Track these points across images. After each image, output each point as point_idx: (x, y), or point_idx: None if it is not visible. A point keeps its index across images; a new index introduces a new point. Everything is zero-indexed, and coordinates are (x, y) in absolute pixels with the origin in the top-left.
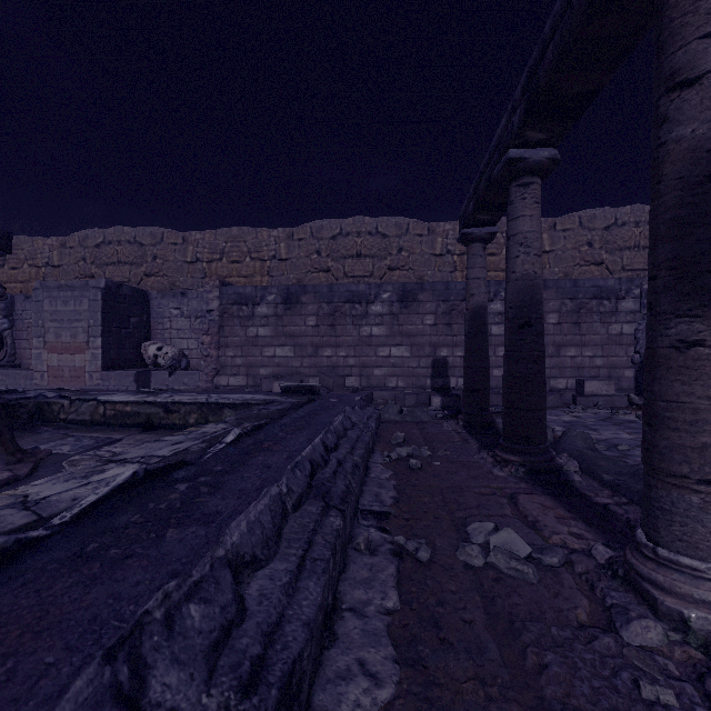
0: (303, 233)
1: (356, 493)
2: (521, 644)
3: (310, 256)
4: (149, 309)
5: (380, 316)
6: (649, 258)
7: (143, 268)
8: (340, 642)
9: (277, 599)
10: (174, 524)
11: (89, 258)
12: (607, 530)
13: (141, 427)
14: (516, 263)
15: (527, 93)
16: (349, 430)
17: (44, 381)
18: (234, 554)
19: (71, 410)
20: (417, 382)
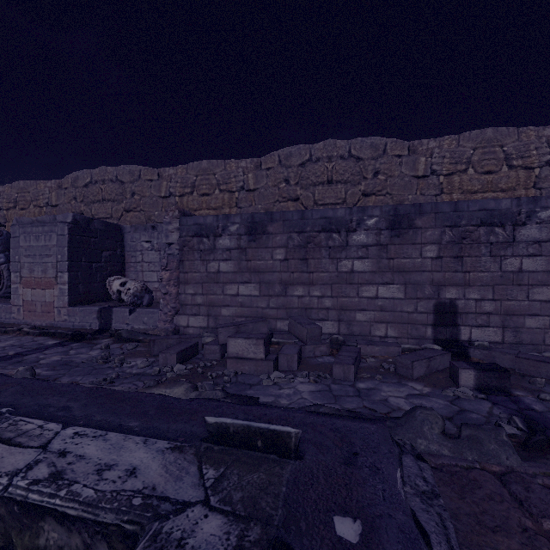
0: (271, 162)
1: None
2: None
3: (278, 184)
4: (123, 242)
5: (364, 247)
6: None
7: (123, 204)
8: None
9: None
10: None
11: (79, 197)
12: None
13: None
14: None
15: None
16: None
17: (21, 315)
18: None
19: None
20: (413, 331)
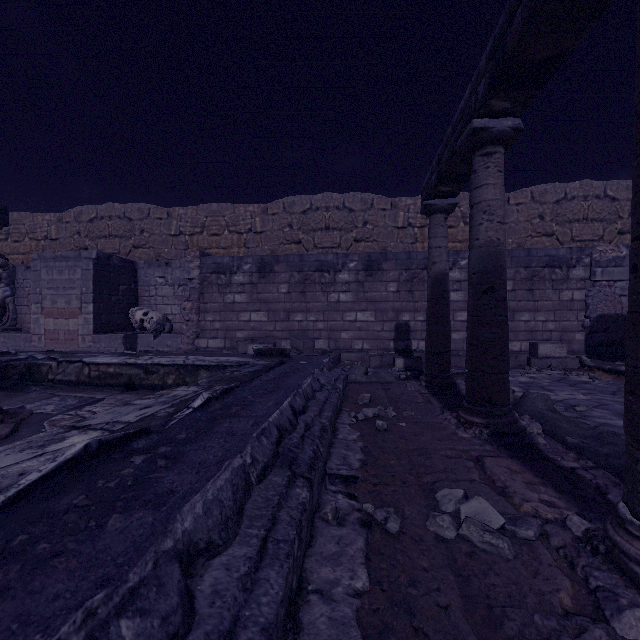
0: (277, 208)
1: (323, 458)
2: (503, 637)
3: (283, 229)
4: (136, 278)
5: (347, 283)
6: (633, 217)
7: (132, 240)
8: (305, 634)
9: (232, 597)
10: (120, 508)
11: (83, 232)
12: (578, 497)
13: (123, 387)
14: (479, 231)
15: (492, 61)
16: (317, 392)
17: (42, 343)
18: (186, 543)
19: (58, 371)
20: (381, 345)
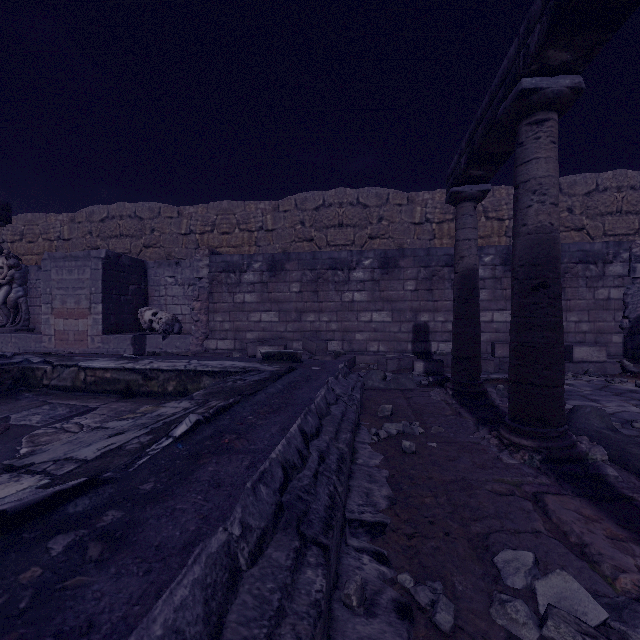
0: (288, 205)
1: (342, 501)
2: None
3: (294, 226)
4: (146, 277)
5: (362, 282)
6: None
7: (142, 240)
8: None
9: None
10: None
11: (95, 231)
12: None
13: (121, 394)
14: (527, 214)
15: None
16: (332, 405)
17: (52, 344)
18: None
19: (53, 376)
20: (398, 347)
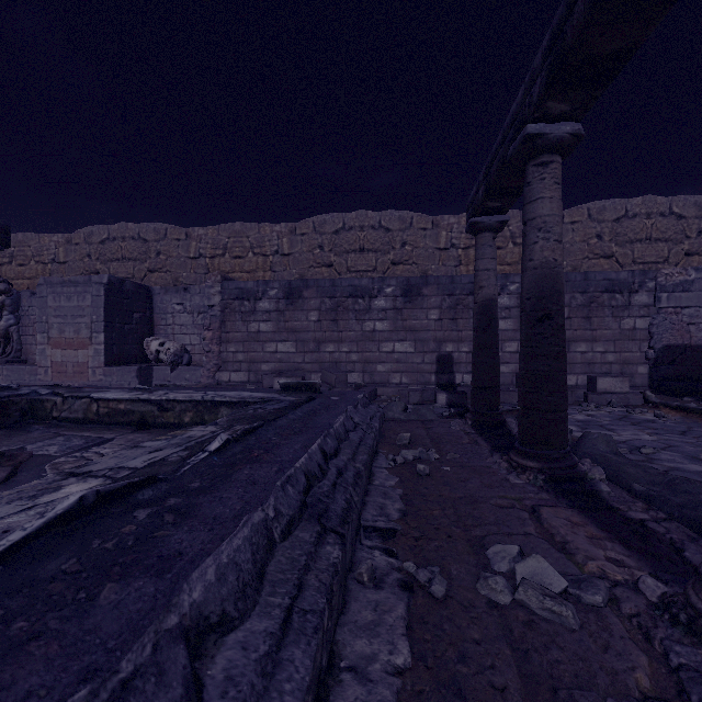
0: (306, 228)
1: (358, 508)
2: None
3: (313, 250)
4: (152, 305)
5: (383, 310)
6: None
7: (147, 264)
8: None
9: (248, 684)
10: (117, 575)
11: (94, 254)
12: (650, 555)
13: (135, 425)
14: (533, 250)
15: (550, 58)
16: (351, 432)
17: (48, 377)
18: (194, 618)
19: (64, 408)
20: (421, 378)
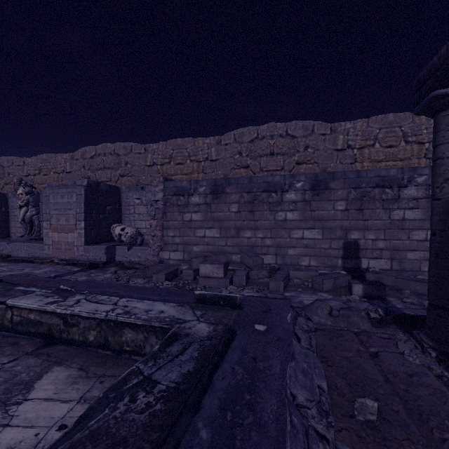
0: (228, 139)
1: None
2: None
3: (233, 156)
4: (120, 199)
5: (294, 202)
6: None
7: (119, 171)
8: None
9: None
10: None
11: (86, 166)
12: None
13: (43, 337)
14: None
15: None
16: None
17: (50, 251)
18: None
19: None
20: (328, 262)
